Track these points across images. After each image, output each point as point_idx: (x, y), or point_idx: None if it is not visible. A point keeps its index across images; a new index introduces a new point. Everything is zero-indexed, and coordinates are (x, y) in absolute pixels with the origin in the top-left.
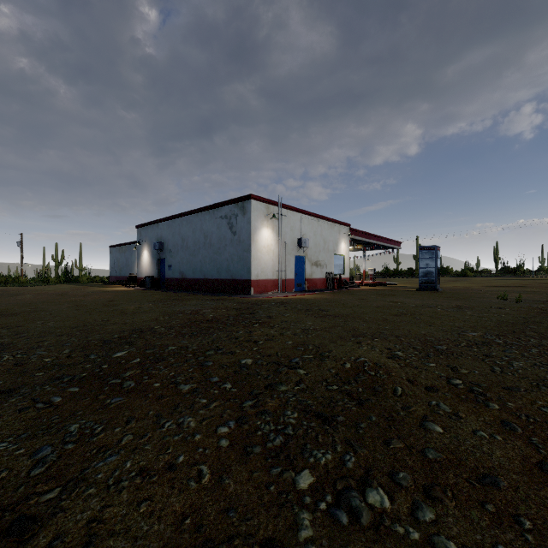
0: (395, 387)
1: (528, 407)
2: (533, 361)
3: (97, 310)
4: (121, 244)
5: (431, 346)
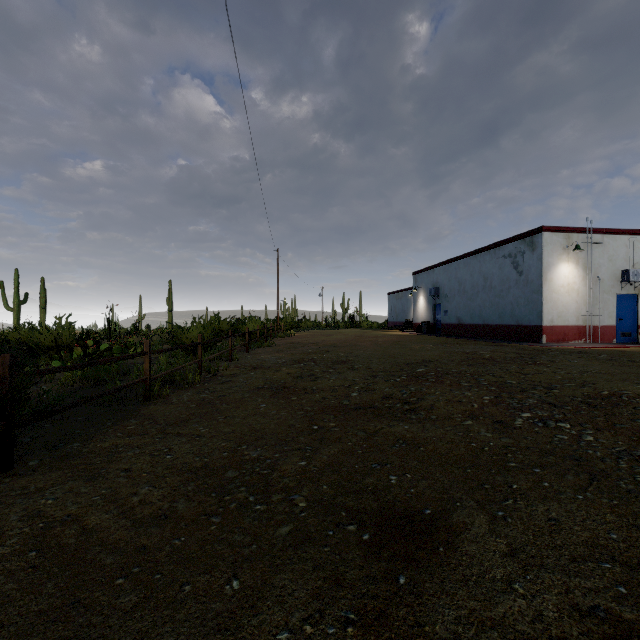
0: (638, 406)
1: None
2: None
3: (392, 347)
4: (397, 291)
5: None
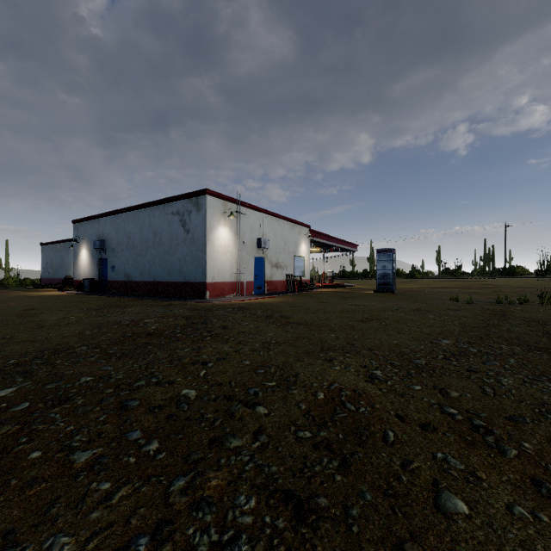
0: (384, 429)
1: (548, 448)
2: (519, 376)
3: (3, 322)
4: (55, 241)
5: (408, 360)
